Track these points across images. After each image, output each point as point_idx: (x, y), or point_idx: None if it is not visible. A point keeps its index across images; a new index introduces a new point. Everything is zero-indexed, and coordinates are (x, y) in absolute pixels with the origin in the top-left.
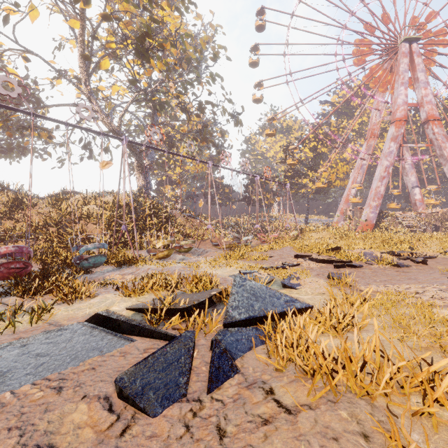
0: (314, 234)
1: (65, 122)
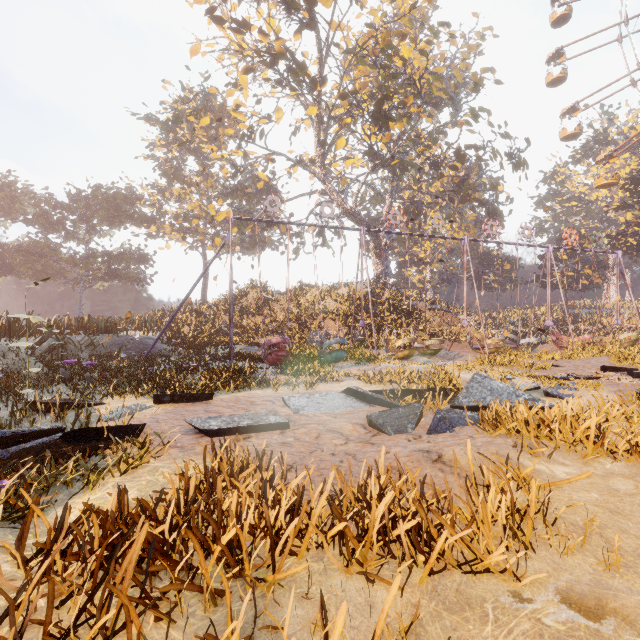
0: None
1: (311, 224)
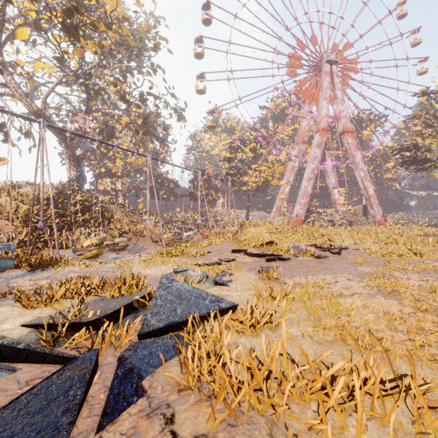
0: (253, 228)
1: None
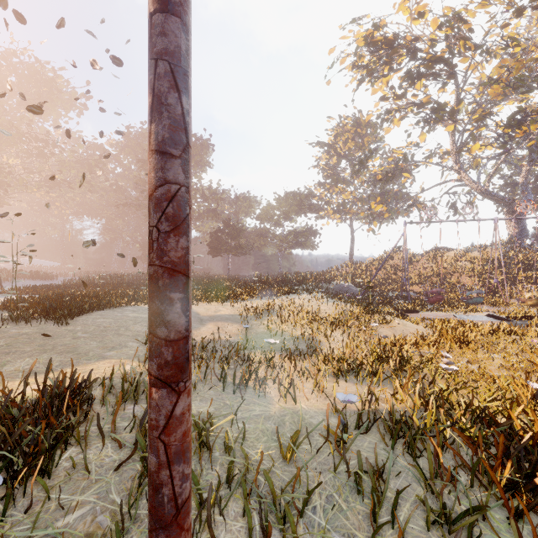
0: None
1: (456, 220)
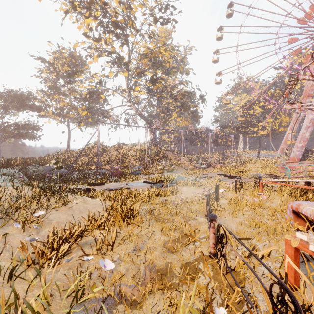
0: (251, 164)
1: (128, 125)
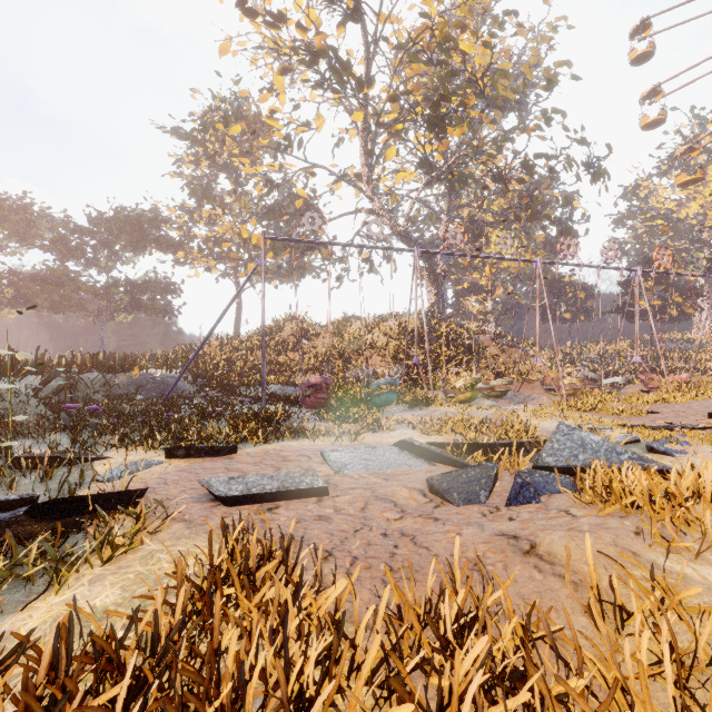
0: None
1: (356, 245)
